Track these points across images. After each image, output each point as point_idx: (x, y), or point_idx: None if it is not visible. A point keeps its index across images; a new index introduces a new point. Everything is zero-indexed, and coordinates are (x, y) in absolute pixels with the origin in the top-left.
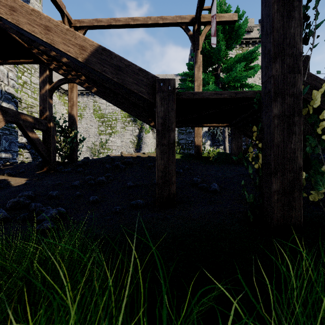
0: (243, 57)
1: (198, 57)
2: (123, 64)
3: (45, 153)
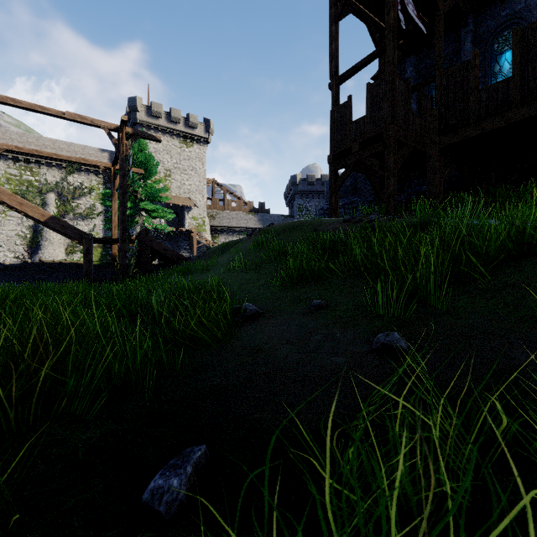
0: (154, 192)
1: (115, 193)
2: (66, 225)
3: None
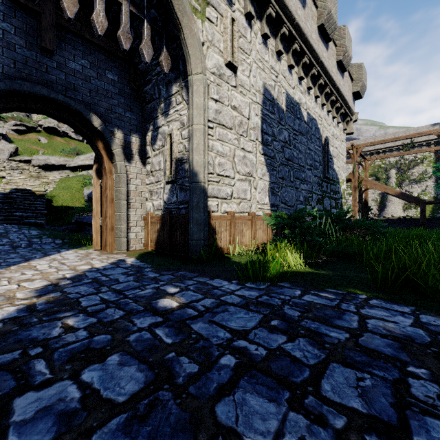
0: None
1: None
2: (409, 196)
3: (361, 216)
